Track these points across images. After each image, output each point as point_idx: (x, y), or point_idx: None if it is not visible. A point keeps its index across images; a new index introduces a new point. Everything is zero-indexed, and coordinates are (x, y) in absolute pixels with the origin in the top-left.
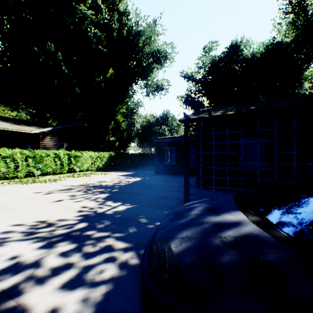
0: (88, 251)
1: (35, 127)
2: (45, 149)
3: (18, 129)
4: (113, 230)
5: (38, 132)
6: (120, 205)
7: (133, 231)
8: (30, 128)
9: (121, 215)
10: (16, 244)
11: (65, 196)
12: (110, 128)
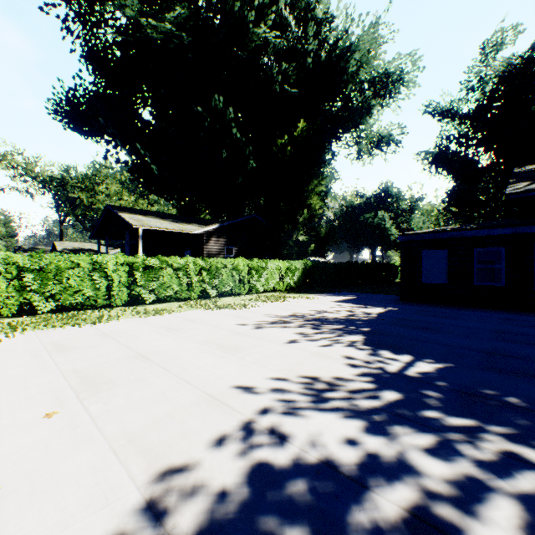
0: (481, 457)
1: (196, 225)
2: (209, 257)
3: (180, 229)
4: (473, 414)
5: (202, 232)
6: (413, 360)
7: (526, 425)
8: (190, 226)
9: (447, 384)
10: (320, 416)
11: (293, 335)
12: (300, 220)
